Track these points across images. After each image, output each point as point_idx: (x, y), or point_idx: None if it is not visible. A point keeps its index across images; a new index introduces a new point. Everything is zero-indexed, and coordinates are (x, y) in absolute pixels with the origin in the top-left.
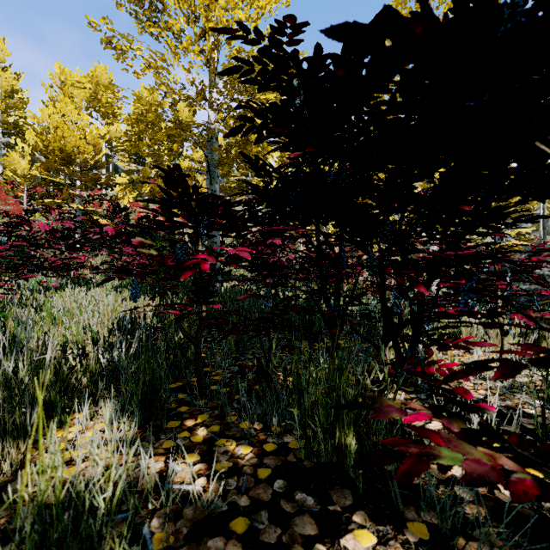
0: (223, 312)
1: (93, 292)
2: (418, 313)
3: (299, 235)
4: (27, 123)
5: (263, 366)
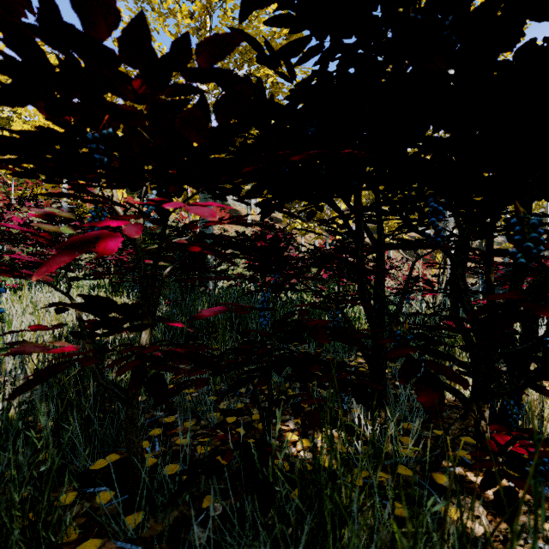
0: (212, 318)
1: (59, 294)
2: (526, 335)
3: (315, 208)
4: (17, 116)
5: (255, 460)
